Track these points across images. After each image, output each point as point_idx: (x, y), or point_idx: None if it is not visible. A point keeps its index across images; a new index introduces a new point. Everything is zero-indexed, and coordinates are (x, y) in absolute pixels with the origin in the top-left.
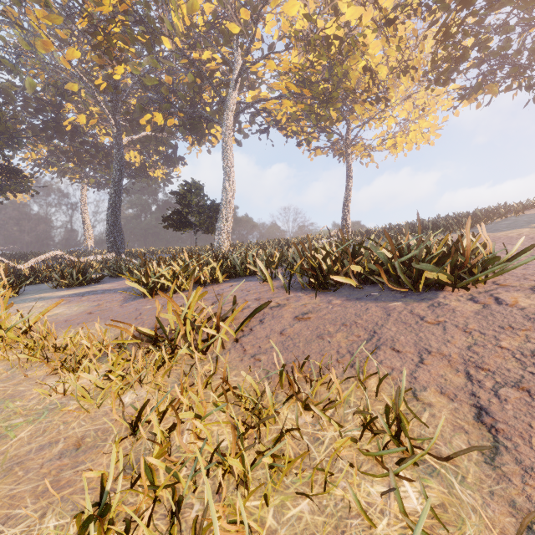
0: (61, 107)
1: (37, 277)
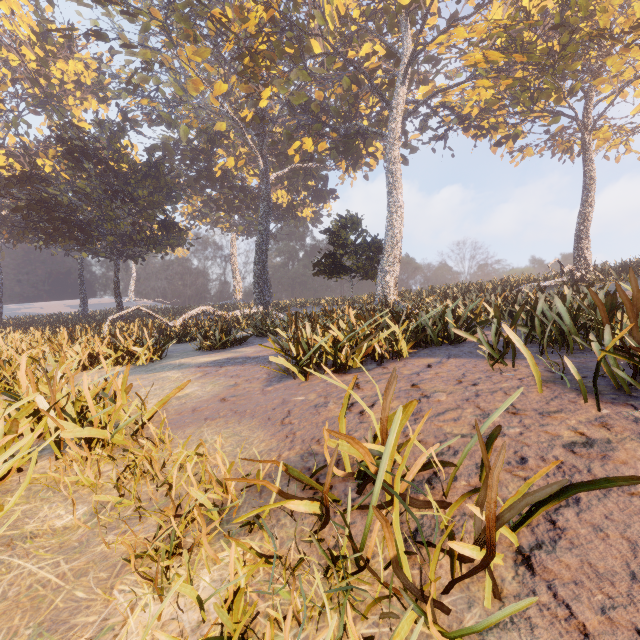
0: (212, 153)
1: (186, 335)
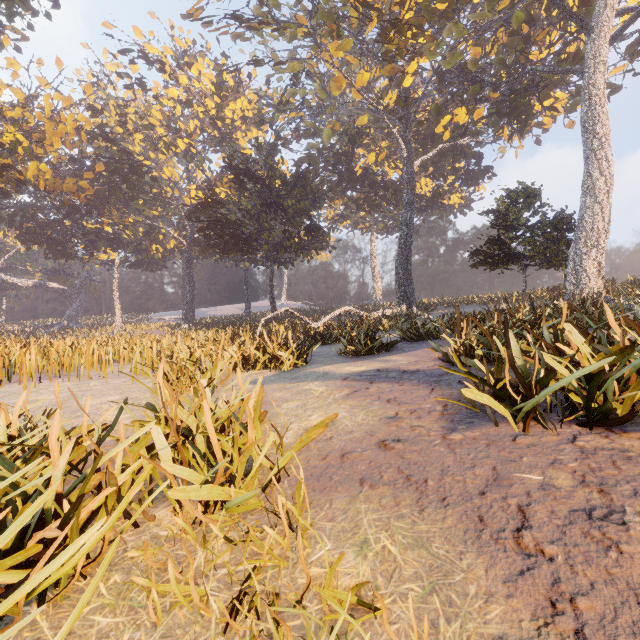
0: (353, 154)
1: (329, 337)
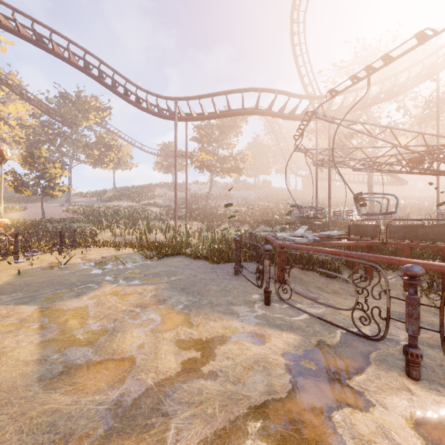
0: None
1: None
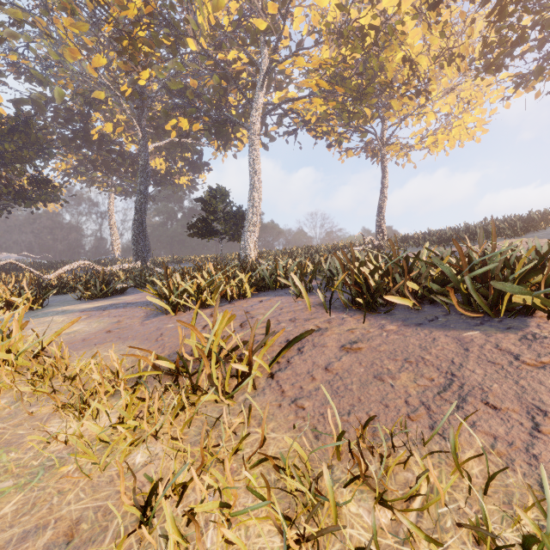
0: (89, 116)
1: (63, 288)
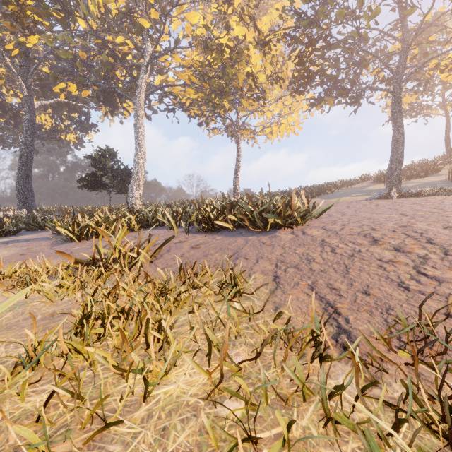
0: None
1: None
